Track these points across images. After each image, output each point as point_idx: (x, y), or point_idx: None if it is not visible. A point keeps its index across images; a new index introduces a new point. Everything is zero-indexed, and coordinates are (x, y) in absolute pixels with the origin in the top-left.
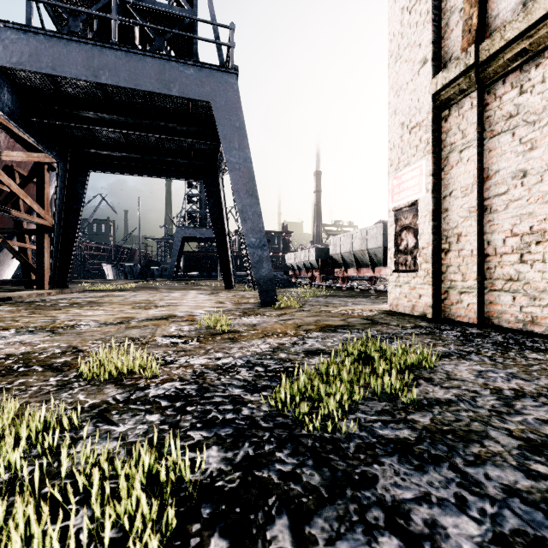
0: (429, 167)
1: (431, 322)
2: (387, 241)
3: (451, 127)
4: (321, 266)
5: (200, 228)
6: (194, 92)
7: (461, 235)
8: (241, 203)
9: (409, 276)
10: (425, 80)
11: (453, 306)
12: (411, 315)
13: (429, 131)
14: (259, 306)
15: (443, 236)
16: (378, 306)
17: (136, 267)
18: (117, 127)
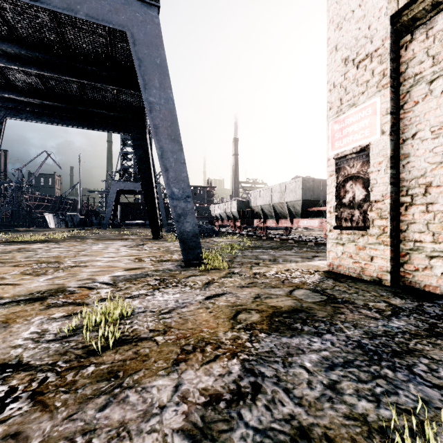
0: (386, 104)
1: (400, 296)
2: (305, 194)
3: (415, 54)
4: (242, 217)
5: (134, 182)
6: (107, 18)
7: (432, 185)
8: (161, 148)
9: (356, 234)
10: (381, 1)
11: (418, 273)
12: (362, 280)
13: (386, 60)
14: (182, 265)
15: (403, 187)
16: (312, 263)
17: (76, 216)
18: (27, 66)
